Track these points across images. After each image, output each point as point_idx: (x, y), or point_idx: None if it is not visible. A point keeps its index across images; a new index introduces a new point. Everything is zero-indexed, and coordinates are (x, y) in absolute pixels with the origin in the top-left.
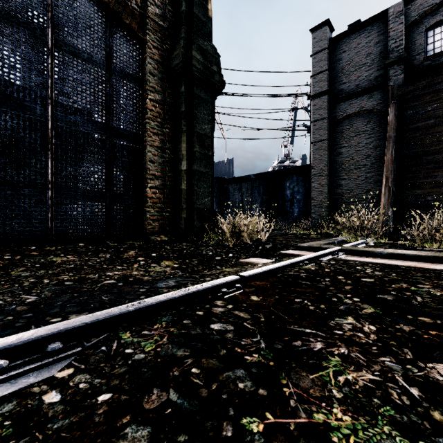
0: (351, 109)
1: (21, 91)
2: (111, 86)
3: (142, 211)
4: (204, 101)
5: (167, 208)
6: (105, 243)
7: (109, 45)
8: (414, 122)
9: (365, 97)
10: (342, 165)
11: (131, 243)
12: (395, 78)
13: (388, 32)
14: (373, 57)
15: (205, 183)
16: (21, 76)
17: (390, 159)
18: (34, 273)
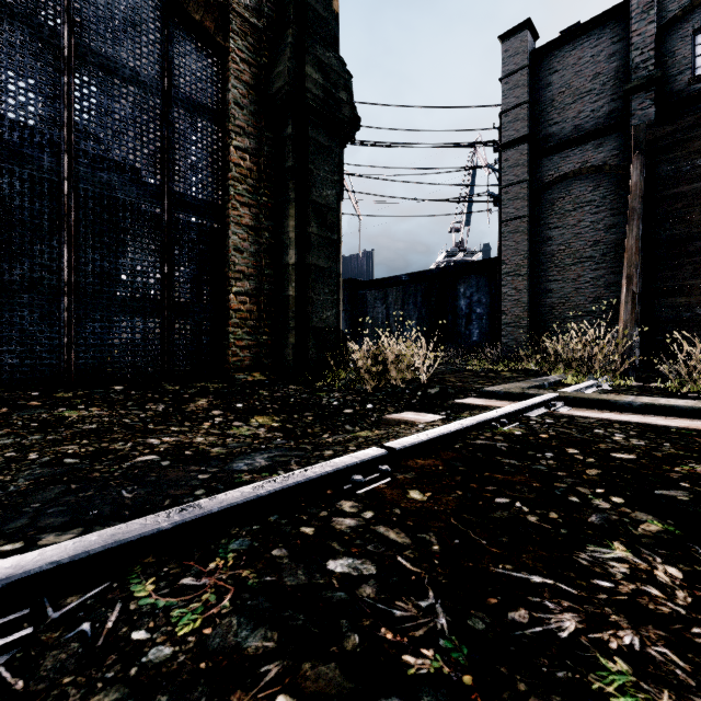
0: (567, 166)
1: (16, 130)
2: (171, 125)
3: (223, 332)
4: (325, 150)
5: (263, 328)
6: (159, 386)
7: (166, 56)
8: (673, 186)
9: (590, 145)
10: (553, 257)
11: (204, 385)
12: (641, 113)
13: (630, 38)
14: (604, 80)
15: (327, 285)
16: (17, 104)
17: (635, 246)
18: (19, 440)
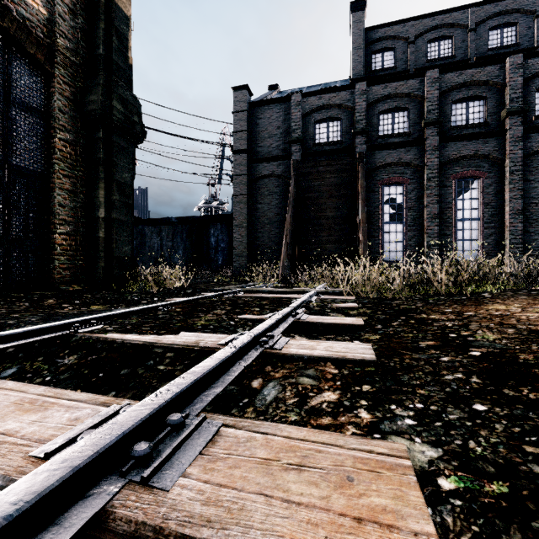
0: (266, 171)
1: None
2: (10, 119)
3: (49, 259)
4: (124, 149)
5: (80, 256)
6: (7, 294)
7: (6, 72)
8: (307, 193)
9: (276, 163)
10: (259, 219)
11: (41, 293)
12: (296, 154)
13: (291, 115)
14: (281, 131)
15: (125, 231)
16: None
17: (289, 220)
18: None
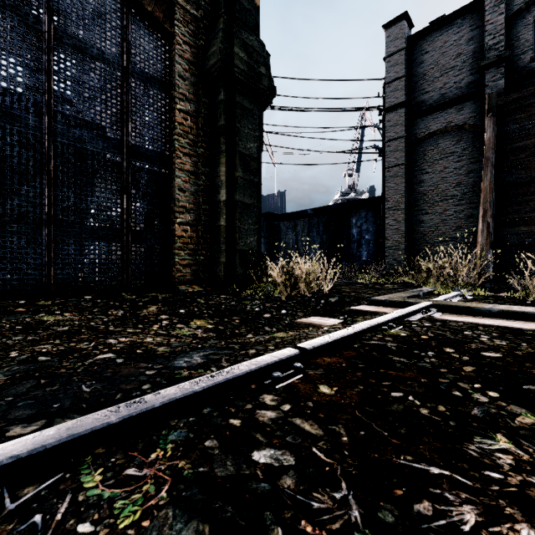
0: (435, 125)
1: (7, 96)
2: (129, 92)
3: (170, 254)
4: (249, 112)
5: (201, 250)
6: (120, 296)
7: (125, 38)
8: (518, 140)
9: (453, 109)
10: (425, 195)
11: (154, 295)
12: (493, 84)
13: (484, 26)
14: (464, 59)
15: (250, 217)
16: (8, 76)
17: (489, 187)
18: (5, 341)
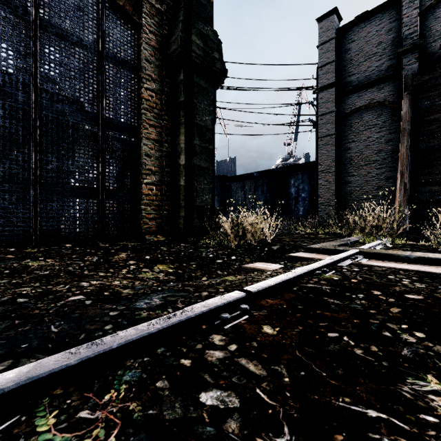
0: (360, 102)
1: None
2: (103, 73)
3: (138, 209)
4: (205, 90)
5: (164, 206)
6: (95, 244)
7: (100, 28)
8: (430, 114)
9: (375, 88)
10: (351, 160)
11: (125, 244)
12: (409, 67)
13: (401, 19)
14: (384, 46)
15: (205, 178)
16: (1, 59)
17: (405, 153)
18: None
